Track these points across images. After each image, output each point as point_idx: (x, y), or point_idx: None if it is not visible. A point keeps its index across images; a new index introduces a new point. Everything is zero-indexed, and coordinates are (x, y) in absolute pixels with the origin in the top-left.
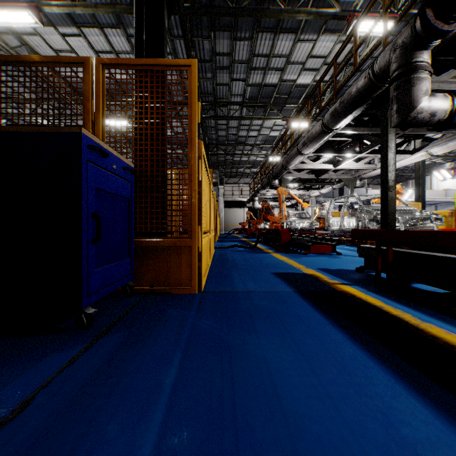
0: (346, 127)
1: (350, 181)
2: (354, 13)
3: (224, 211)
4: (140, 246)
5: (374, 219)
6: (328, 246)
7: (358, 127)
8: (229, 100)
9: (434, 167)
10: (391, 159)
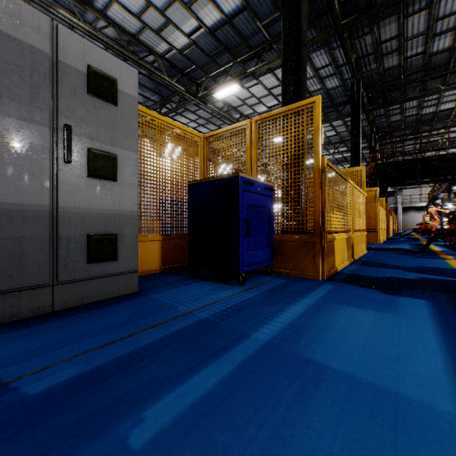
0: None
1: None
2: None
3: (403, 214)
4: None
5: None
6: None
7: None
8: (403, 151)
9: None
10: None
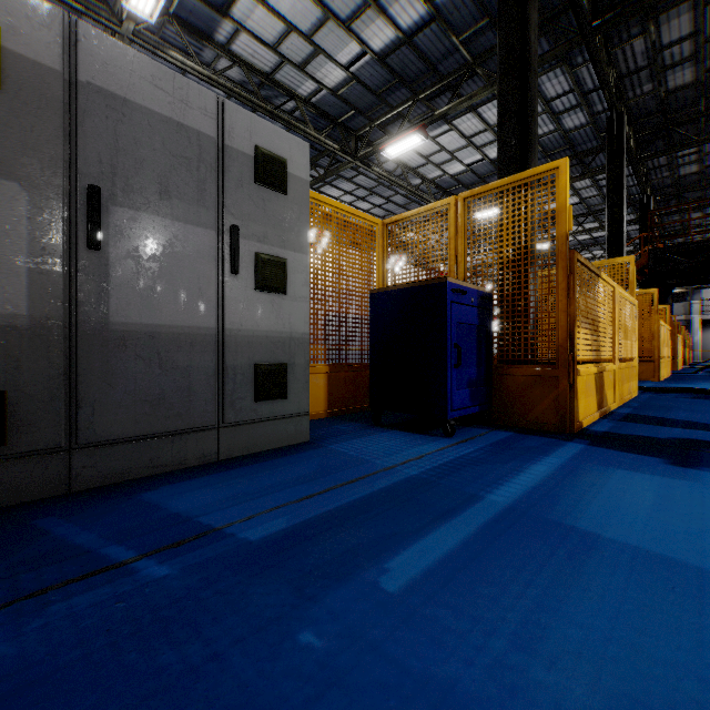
0: None
1: None
2: None
3: (700, 331)
4: None
5: None
6: None
7: None
8: (701, 224)
9: None
10: None
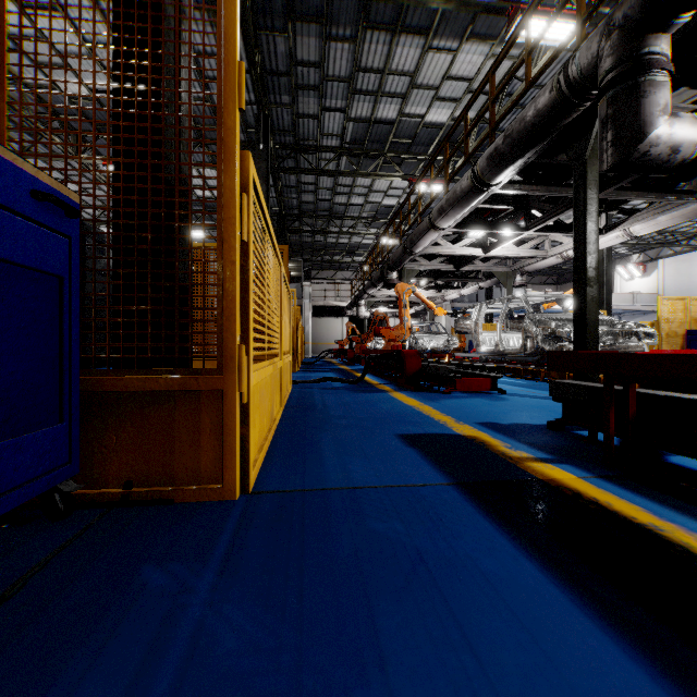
0: (510, 183)
1: (507, 276)
2: (518, 5)
3: (312, 322)
4: (98, 393)
5: (552, 335)
6: (485, 380)
7: (528, 184)
8: (318, 144)
9: (619, 261)
10: (592, 233)
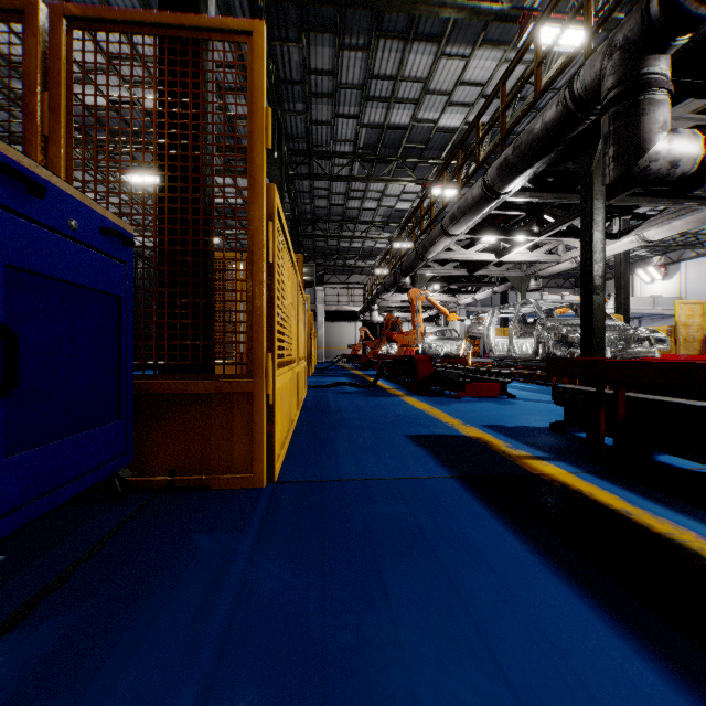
0: (520, 191)
1: (521, 280)
2: (530, 12)
3: (325, 326)
4: (147, 395)
5: (563, 340)
6: (495, 385)
7: (539, 192)
8: (331, 149)
9: (639, 263)
10: (598, 242)
